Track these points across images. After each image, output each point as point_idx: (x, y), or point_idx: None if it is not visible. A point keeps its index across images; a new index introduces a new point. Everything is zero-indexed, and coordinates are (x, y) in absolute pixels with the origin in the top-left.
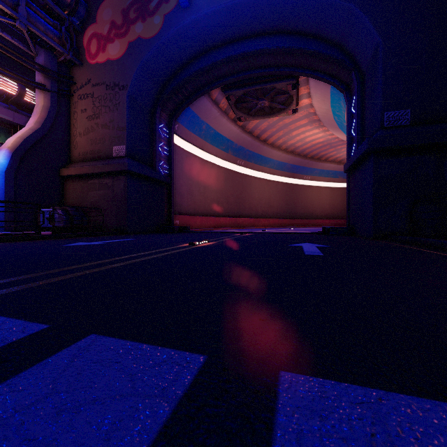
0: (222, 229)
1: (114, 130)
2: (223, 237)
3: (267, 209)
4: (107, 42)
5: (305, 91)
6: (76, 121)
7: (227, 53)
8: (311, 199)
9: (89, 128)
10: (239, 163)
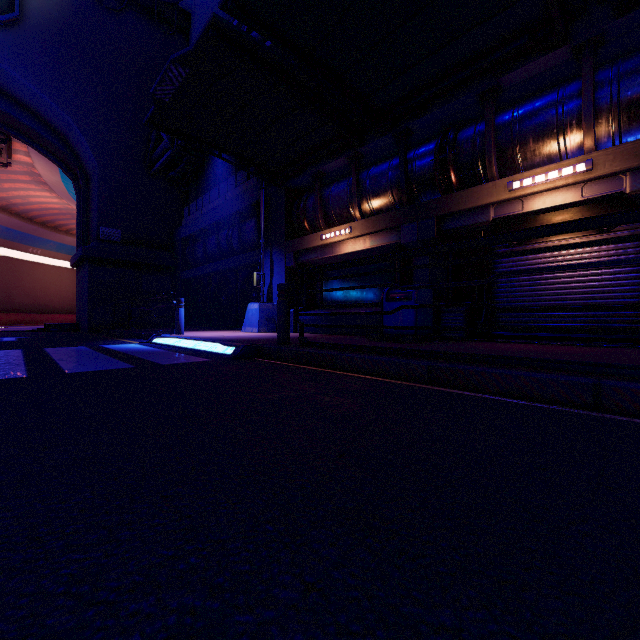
0: None
1: None
2: None
3: None
4: None
5: (23, 149)
6: None
7: None
8: (44, 284)
9: None
10: None
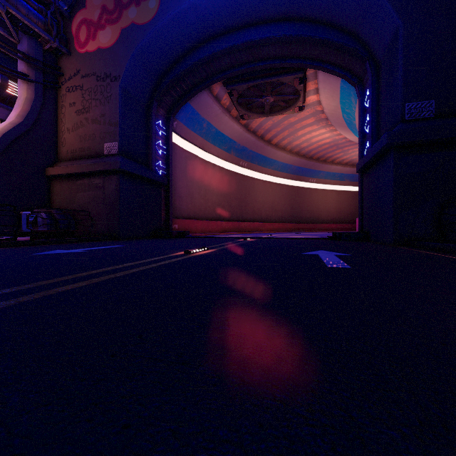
0: (224, 234)
1: (106, 126)
2: (224, 243)
3: (271, 213)
4: (98, 29)
5: (313, 87)
6: (64, 116)
7: (229, 42)
8: (317, 202)
9: (78, 123)
10: (242, 165)
